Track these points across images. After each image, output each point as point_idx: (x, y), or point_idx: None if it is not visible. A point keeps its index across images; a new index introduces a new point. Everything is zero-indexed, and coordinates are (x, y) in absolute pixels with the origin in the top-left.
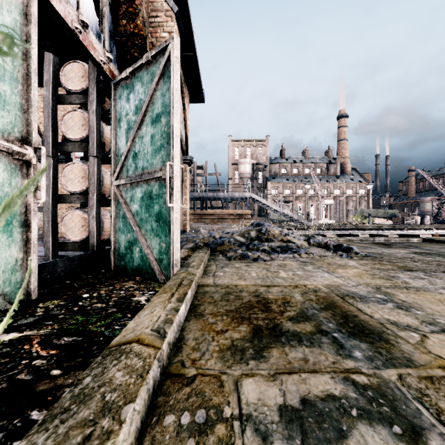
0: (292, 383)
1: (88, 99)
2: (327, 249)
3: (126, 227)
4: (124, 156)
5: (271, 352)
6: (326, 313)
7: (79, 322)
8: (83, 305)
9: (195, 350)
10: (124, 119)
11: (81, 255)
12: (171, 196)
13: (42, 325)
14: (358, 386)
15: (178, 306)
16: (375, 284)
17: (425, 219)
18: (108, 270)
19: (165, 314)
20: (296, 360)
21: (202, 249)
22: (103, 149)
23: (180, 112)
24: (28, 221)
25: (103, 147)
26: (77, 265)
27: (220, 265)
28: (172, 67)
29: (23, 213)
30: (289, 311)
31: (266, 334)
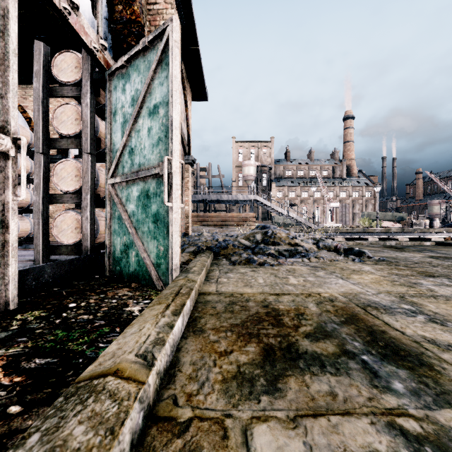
0: (320, 432)
1: (81, 91)
2: (337, 253)
3: (121, 228)
4: (120, 152)
5: (288, 383)
6: (348, 328)
7: (58, 338)
8: (66, 317)
9: (191, 379)
10: (119, 112)
11: (72, 259)
12: (169, 194)
13: (14, 342)
14: (410, 438)
15: (173, 322)
16: (398, 292)
17: (434, 222)
18: (102, 275)
19: (156, 332)
20: (321, 395)
21: (205, 253)
22: (98, 146)
23: (182, 110)
24: (6, 221)
25: (98, 143)
26: (68, 271)
27: (224, 270)
28: (170, 51)
29: None
30: (305, 326)
31: (280, 356)
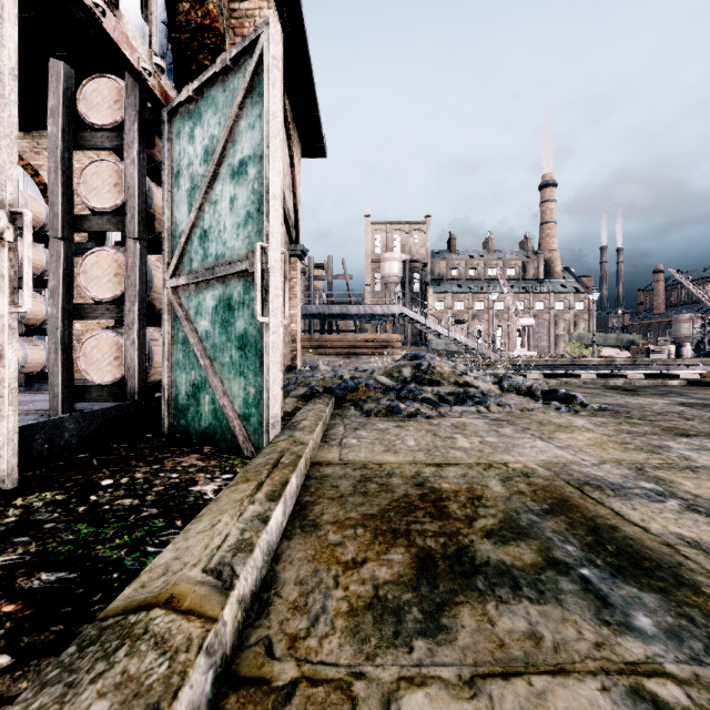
0: (515, 706)
1: (125, 140)
2: (531, 397)
3: (188, 359)
4: (185, 237)
5: (459, 617)
6: (555, 521)
7: (81, 537)
8: (96, 502)
9: (297, 610)
10: (185, 173)
11: (109, 408)
12: (264, 304)
13: (8, 544)
14: None
15: (268, 511)
16: (633, 462)
17: (683, 349)
18: (157, 433)
19: (238, 530)
20: (515, 638)
21: (321, 397)
22: (152, 227)
23: (285, 171)
24: None
25: (151, 223)
26: (102, 426)
27: (352, 425)
28: (266, 74)
29: None
30: (484, 518)
31: (444, 569)
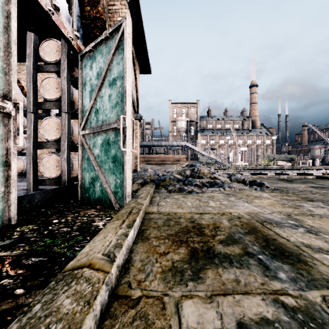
0: (227, 305)
1: (61, 68)
2: (244, 184)
3: (89, 166)
4: (88, 112)
5: (207, 274)
6: (250, 236)
7: (47, 244)
8: (52, 229)
9: (140, 271)
10: (88, 83)
11: (54, 189)
12: (124, 142)
13: (16, 246)
14: (288, 309)
15: (127, 232)
16: (286, 212)
17: (315, 162)
18: (76, 200)
19: (115, 239)
20: (229, 281)
21: (149, 184)
22: (73, 107)
23: (132, 81)
24: (8, 161)
25: (72, 105)
26: (51, 197)
27: (163, 196)
28: (124, 40)
29: (4, 155)
30: (219, 235)
31: (201, 256)
